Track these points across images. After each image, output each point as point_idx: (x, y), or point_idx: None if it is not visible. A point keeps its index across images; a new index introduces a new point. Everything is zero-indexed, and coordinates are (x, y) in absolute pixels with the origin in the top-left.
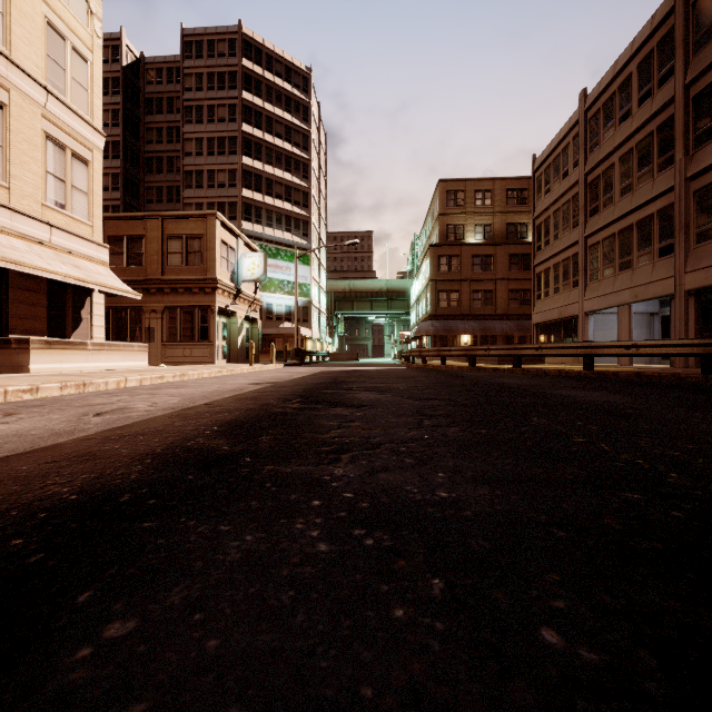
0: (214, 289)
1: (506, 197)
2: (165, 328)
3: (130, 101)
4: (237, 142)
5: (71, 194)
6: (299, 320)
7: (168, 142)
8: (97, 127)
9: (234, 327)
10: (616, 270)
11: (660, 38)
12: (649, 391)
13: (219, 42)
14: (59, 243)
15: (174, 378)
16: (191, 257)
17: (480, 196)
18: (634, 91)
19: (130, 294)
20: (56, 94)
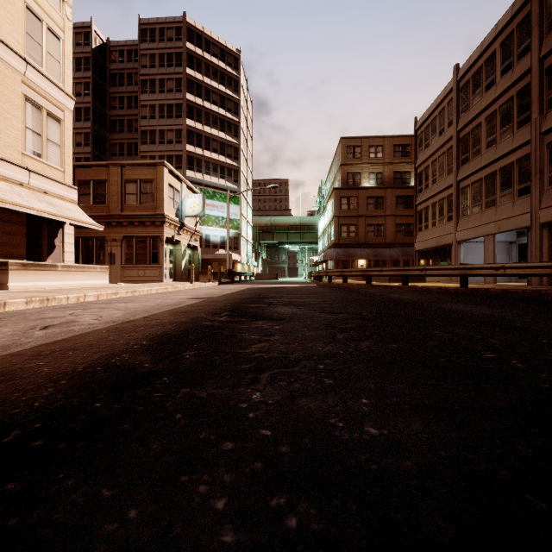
0: (162, 223)
1: (394, 151)
2: (123, 254)
3: (98, 76)
4: (182, 108)
5: (46, 145)
6: (231, 248)
7: (128, 108)
8: (68, 92)
9: (178, 253)
10: (483, 208)
11: (519, 21)
12: (522, 305)
13: (168, 30)
14: (36, 184)
15: (126, 294)
16: (144, 197)
17: (373, 150)
18: (498, 65)
19: (94, 226)
20: (33, 64)
